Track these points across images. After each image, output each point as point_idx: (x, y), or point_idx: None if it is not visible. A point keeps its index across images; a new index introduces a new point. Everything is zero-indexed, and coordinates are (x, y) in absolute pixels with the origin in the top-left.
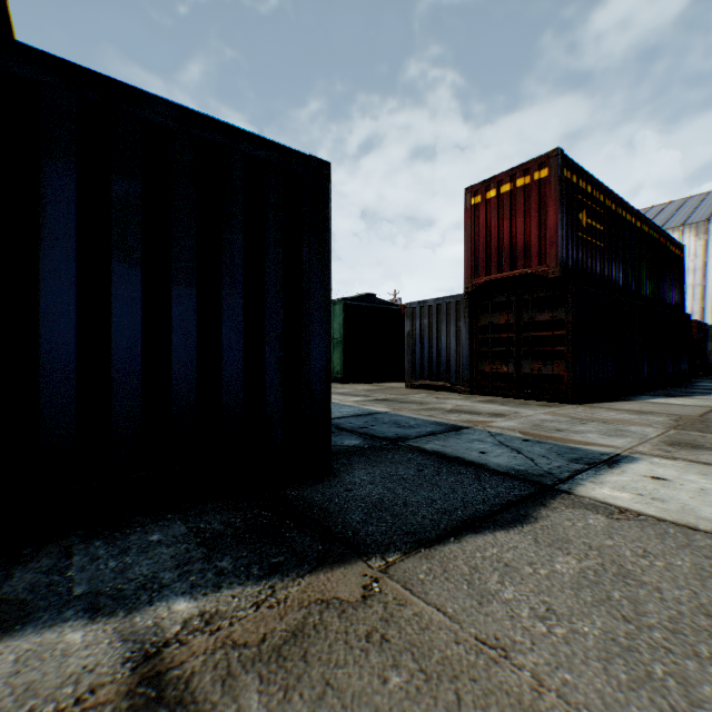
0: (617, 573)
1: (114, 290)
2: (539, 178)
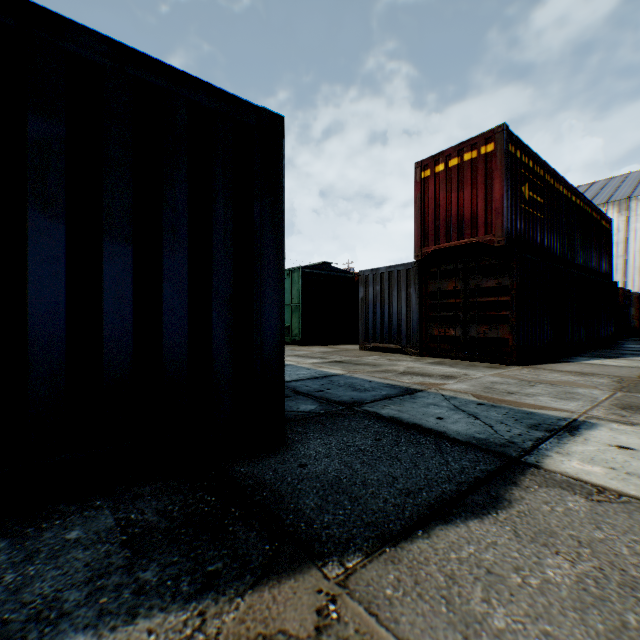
0: (623, 582)
1: (30, 246)
2: (485, 152)
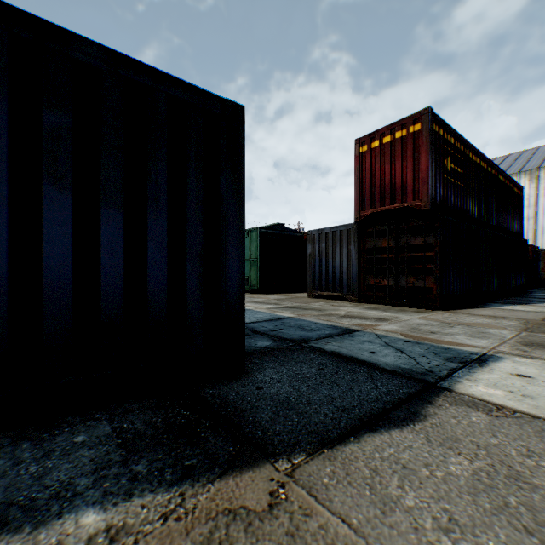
0: (509, 475)
1: (44, 212)
2: (413, 131)
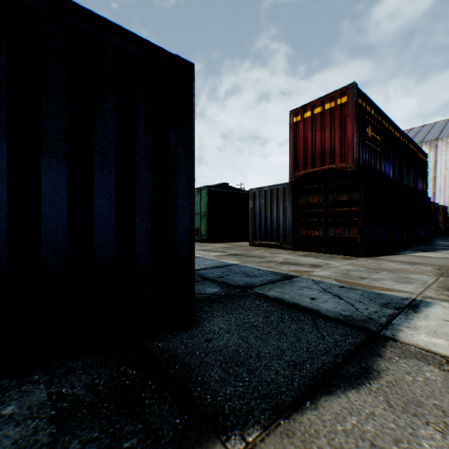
0: None
1: None
2: (340, 103)
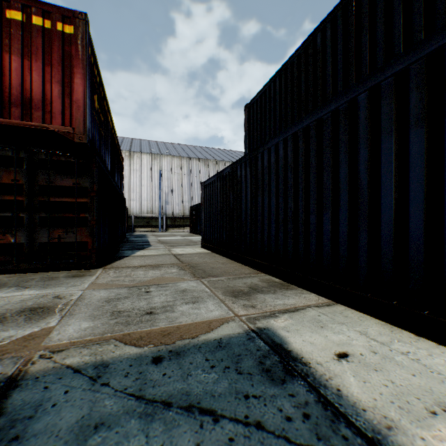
0: None
1: None
2: (64, 31)
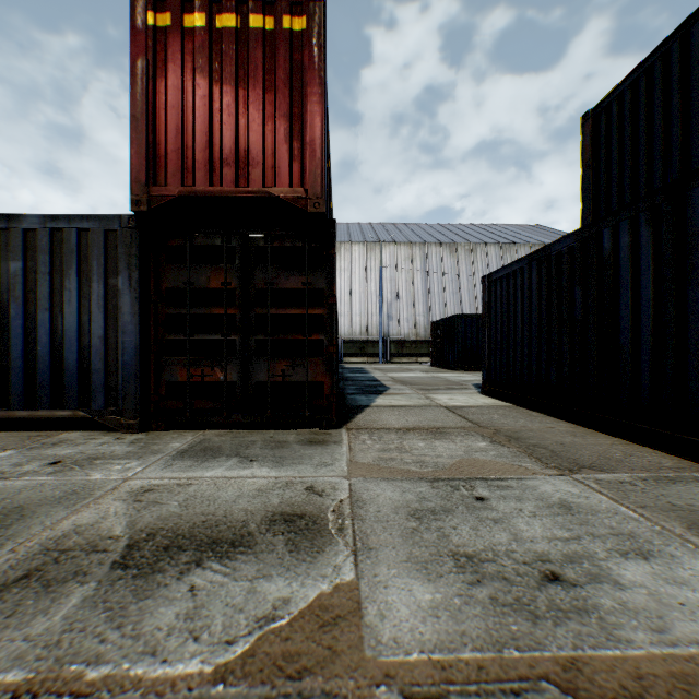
0: None
1: None
2: (291, 29)
